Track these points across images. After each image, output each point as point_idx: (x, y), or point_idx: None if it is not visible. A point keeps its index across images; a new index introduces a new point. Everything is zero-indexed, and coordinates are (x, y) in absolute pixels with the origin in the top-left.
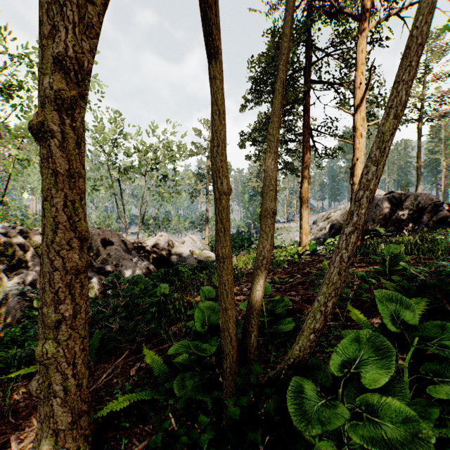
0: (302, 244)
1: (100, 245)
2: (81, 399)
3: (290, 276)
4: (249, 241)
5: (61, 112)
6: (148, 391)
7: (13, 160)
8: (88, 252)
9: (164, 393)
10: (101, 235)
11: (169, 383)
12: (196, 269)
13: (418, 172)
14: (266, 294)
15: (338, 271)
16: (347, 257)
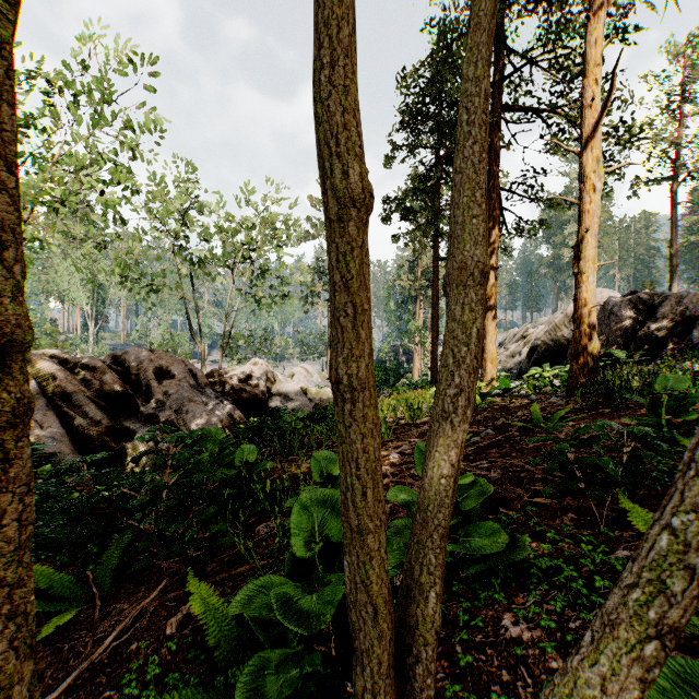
0: (486, 377)
1: (153, 377)
2: None
3: (473, 432)
4: (397, 374)
5: None
6: (186, 693)
7: None
8: (134, 390)
9: (225, 692)
10: (155, 362)
11: (236, 669)
12: (311, 418)
13: (673, 262)
14: None
15: None
16: None
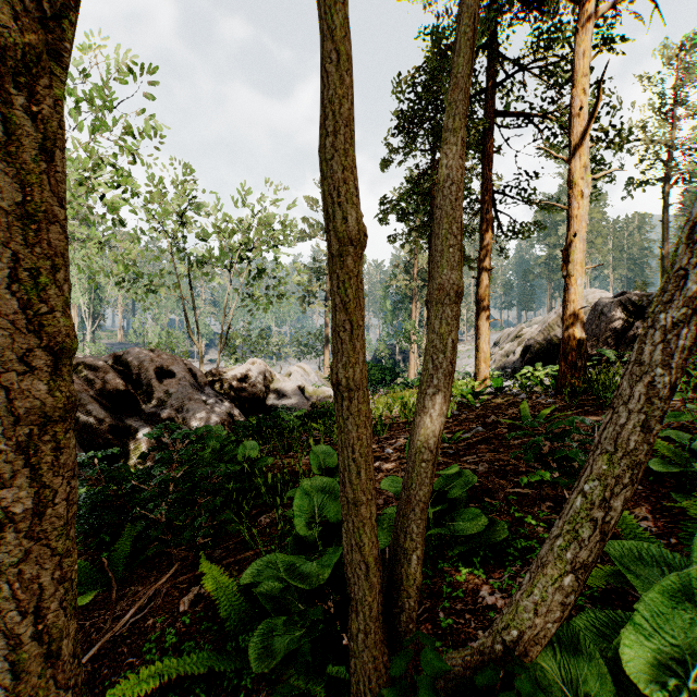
0: (480, 377)
1: (154, 377)
2: (58, 683)
3: (464, 429)
4: (394, 373)
5: (3, 78)
6: (203, 655)
7: None
8: (135, 389)
9: (237, 656)
10: (156, 362)
11: (245, 636)
12: (308, 417)
13: (664, 263)
14: None
15: (639, 420)
16: (664, 384)
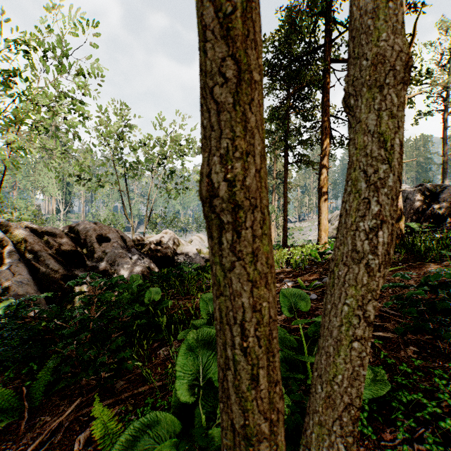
0: (321, 242)
1: (96, 241)
2: None
3: (317, 279)
4: None
5: None
6: None
7: (9, 152)
8: (82, 249)
9: None
10: (97, 231)
11: None
12: (202, 269)
13: (444, 166)
14: (306, 310)
15: None
16: None
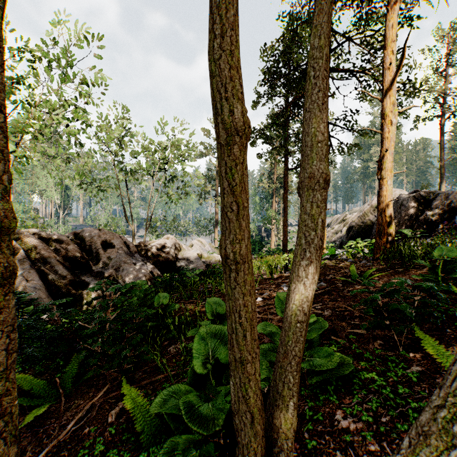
0: None
1: (101, 247)
2: None
3: None
4: (261, 244)
5: None
6: None
7: (13, 158)
8: (88, 255)
9: None
10: (102, 237)
11: (155, 447)
12: (204, 274)
13: (441, 171)
14: None
15: None
16: None
